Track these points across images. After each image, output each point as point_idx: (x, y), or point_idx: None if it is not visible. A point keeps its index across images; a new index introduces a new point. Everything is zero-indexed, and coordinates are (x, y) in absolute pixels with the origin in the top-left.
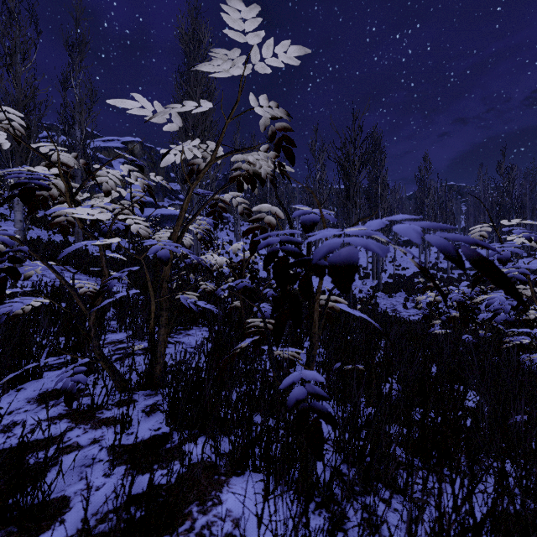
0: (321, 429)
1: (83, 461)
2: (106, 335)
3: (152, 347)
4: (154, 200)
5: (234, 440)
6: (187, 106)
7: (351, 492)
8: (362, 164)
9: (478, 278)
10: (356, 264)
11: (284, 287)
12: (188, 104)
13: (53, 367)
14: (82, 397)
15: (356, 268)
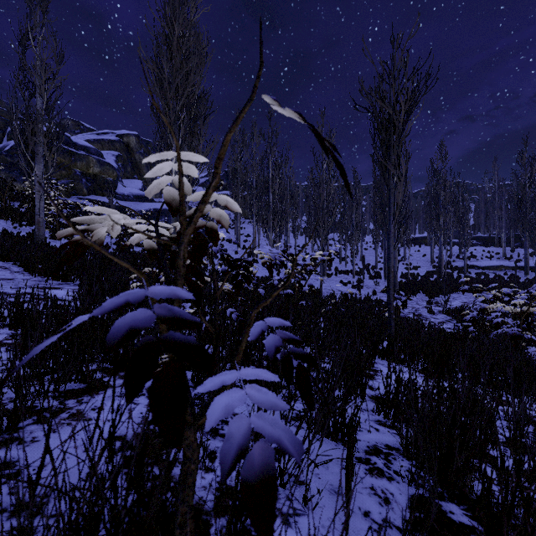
0: None
1: None
2: None
3: None
4: None
5: None
6: None
7: None
8: (410, 109)
9: None
10: None
11: None
12: None
13: None
14: None
15: None
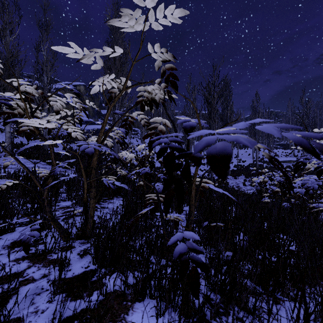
0: (198, 275)
1: (35, 291)
2: (59, 202)
3: (85, 212)
4: (87, 117)
5: (137, 277)
6: (106, 52)
7: (217, 314)
8: (219, 97)
9: (298, 167)
10: (230, 155)
11: (171, 173)
12: (106, 50)
13: (23, 224)
14: (38, 245)
15: (230, 157)
